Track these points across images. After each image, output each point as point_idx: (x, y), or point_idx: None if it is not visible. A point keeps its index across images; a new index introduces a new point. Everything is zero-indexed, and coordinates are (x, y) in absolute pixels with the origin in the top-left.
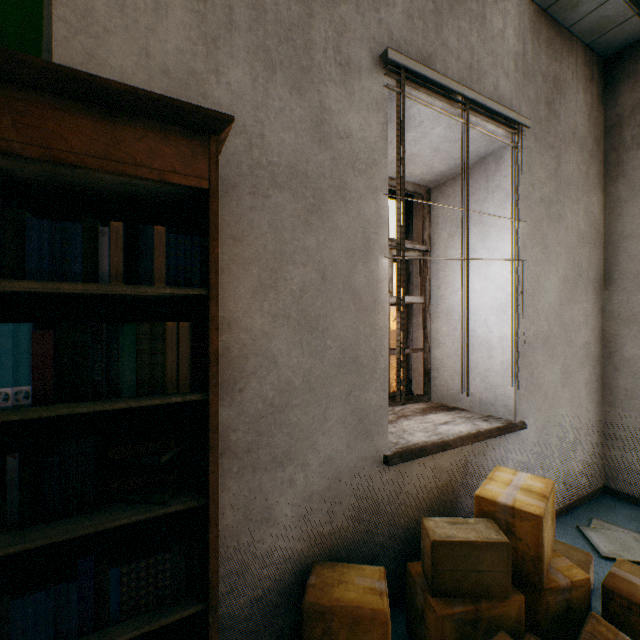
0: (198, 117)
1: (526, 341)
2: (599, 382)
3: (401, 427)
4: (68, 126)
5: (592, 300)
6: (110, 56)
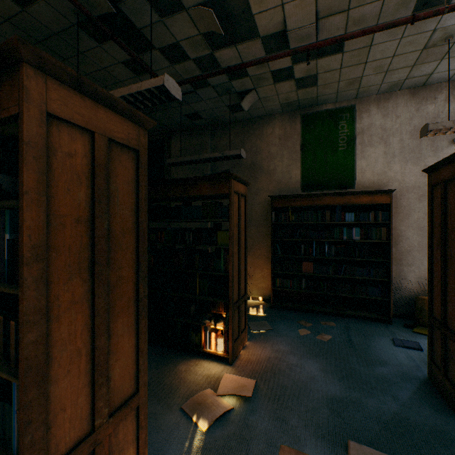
0: (387, 191)
1: None
2: None
3: None
4: (365, 198)
5: None
6: (365, 175)
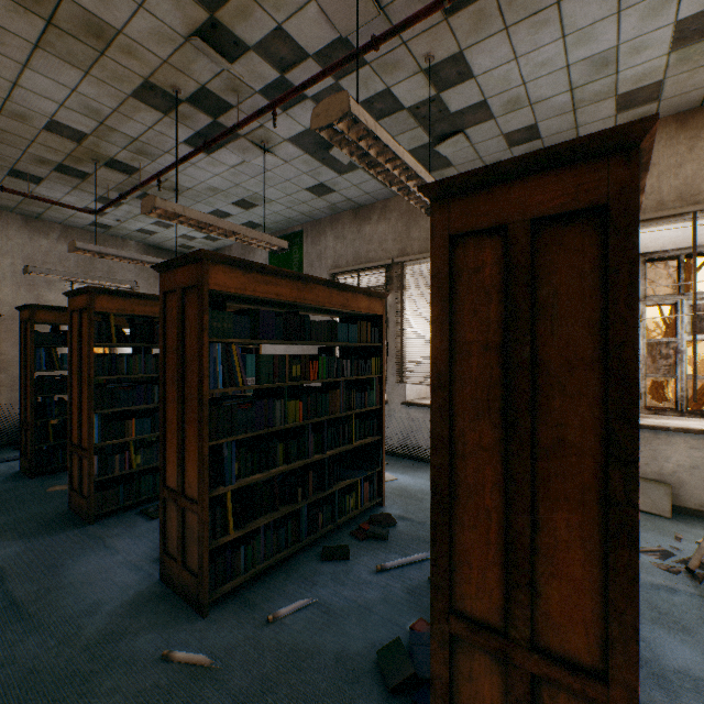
0: None
1: None
2: None
3: None
4: None
5: None
6: None
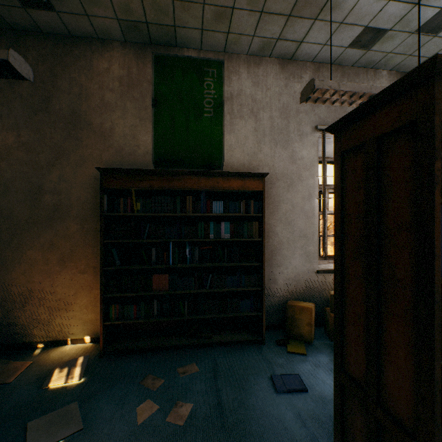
0: (261, 175)
1: None
2: None
3: (328, 265)
4: (237, 182)
5: None
6: (235, 155)
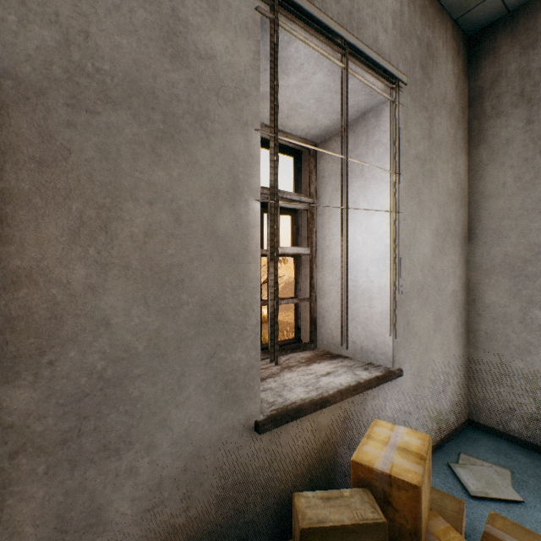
0: None
1: (403, 291)
2: (464, 326)
3: (282, 381)
4: None
5: (459, 252)
6: None
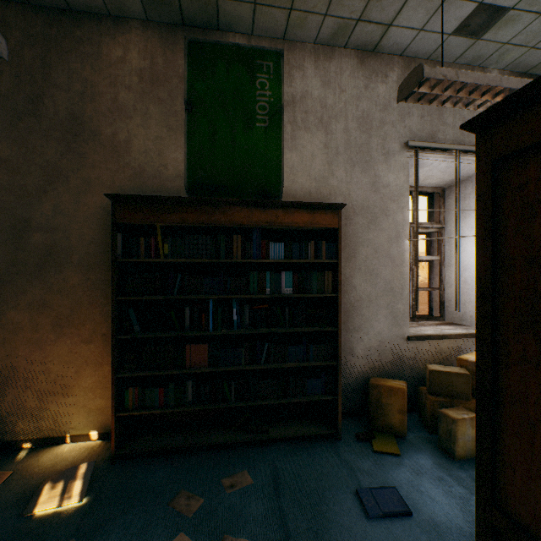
0: (336, 206)
1: None
2: None
3: (419, 329)
4: (303, 216)
5: None
6: (298, 179)
